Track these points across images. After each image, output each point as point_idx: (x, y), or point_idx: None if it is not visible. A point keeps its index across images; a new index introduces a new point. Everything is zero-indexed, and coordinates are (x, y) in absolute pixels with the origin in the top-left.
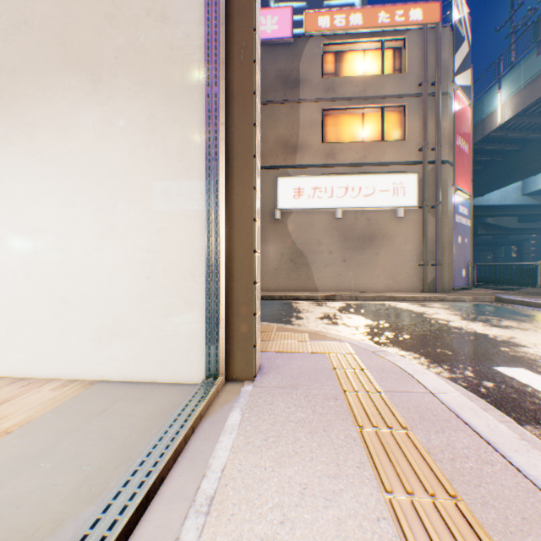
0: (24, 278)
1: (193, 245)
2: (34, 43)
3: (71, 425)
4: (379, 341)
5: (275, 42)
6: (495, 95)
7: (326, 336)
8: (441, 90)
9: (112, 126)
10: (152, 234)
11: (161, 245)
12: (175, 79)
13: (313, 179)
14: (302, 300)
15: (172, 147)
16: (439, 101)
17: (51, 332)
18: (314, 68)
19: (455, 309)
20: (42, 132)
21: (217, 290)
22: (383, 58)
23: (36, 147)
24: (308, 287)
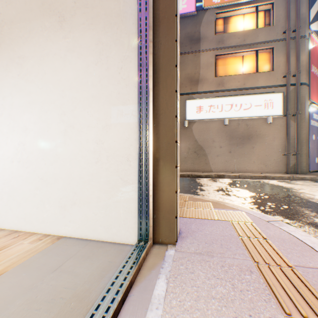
0: (17, 162)
1: (128, 137)
2: (23, 1)
3: (28, 282)
4: (265, 209)
5: (184, 16)
6: None
7: (226, 206)
8: (300, 34)
9: (72, 52)
10: (99, 130)
11: (105, 138)
12: (115, 11)
13: (209, 100)
14: (202, 177)
15: (113, 63)
16: (298, 42)
17: (33, 200)
18: (209, 29)
19: (315, 186)
20: (28, 61)
21: (146, 172)
22: (257, 17)
23: (24, 72)
24: (205, 169)
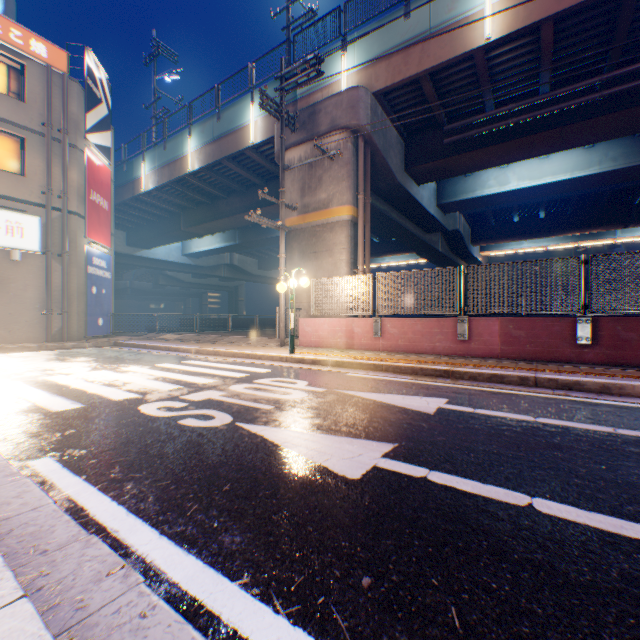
0: None
1: None
2: None
3: None
4: None
5: None
6: (143, 164)
7: None
8: (72, 141)
9: None
10: None
11: None
12: None
13: None
14: None
15: None
16: (67, 151)
17: None
18: None
19: (58, 354)
20: None
21: None
22: None
23: None
24: None
